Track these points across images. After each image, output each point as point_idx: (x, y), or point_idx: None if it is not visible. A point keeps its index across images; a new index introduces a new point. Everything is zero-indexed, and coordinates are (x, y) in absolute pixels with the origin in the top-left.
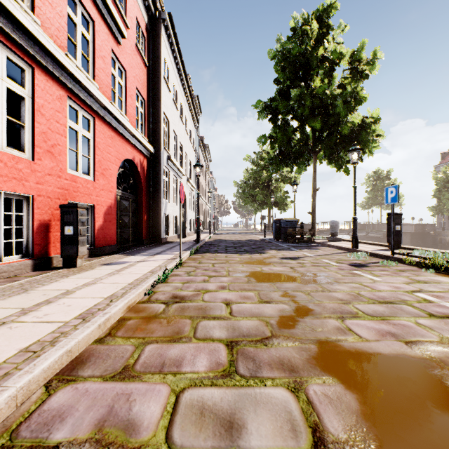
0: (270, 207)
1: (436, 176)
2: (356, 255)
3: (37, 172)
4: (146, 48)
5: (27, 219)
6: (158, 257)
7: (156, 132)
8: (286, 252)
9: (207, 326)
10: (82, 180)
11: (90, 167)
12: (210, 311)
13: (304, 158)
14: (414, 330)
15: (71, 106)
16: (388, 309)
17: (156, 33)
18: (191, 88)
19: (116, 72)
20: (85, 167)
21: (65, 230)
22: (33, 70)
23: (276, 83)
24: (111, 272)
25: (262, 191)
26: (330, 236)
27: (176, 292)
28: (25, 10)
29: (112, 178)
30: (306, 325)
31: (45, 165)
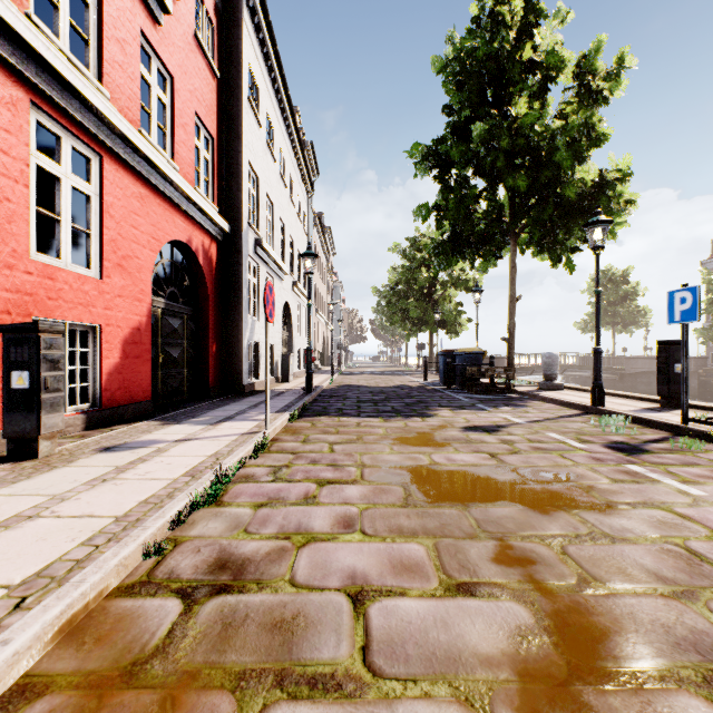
0: (433, 329)
1: (708, 277)
2: (607, 421)
3: None
4: (215, 44)
5: None
6: (224, 429)
7: (233, 196)
8: (471, 415)
9: None
10: (70, 276)
11: (92, 251)
12: (306, 642)
13: (494, 244)
14: None
15: (45, 127)
16: None
17: (233, 19)
18: (301, 130)
19: (151, 77)
20: (84, 251)
21: (12, 379)
22: None
23: (447, 113)
24: (100, 475)
25: (419, 303)
26: (543, 381)
27: (230, 544)
28: None
29: (142, 275)
30: None
31: None
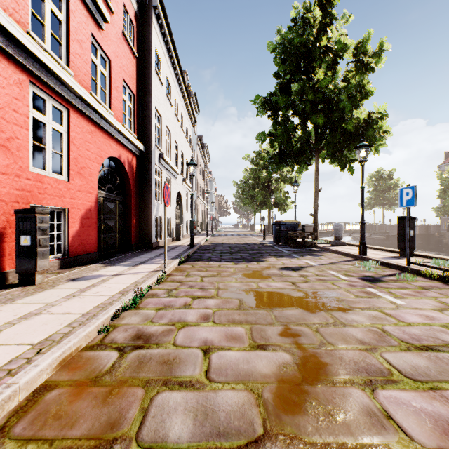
0: (270, 208)
1: (440, 176)
2: (365, 264)
3: None
4: (135, 37)
5: None
6: (140, 269)
7: (146, 129)
8: (287, 260)
9: (165, 406)
10: (51, 180)
11: (63, 165)
12: (179, 369)
13: (306, 156)
14: None
15: (37, 94)
16: (432, 364)
17: (146, 21)
18: (188, 85)
19: (97, 60)
20: (58, 165)
21: (21, 240)
22: None
23: (276, 77)
24: (71, 293)
25: (261, 192)
26: (334, 240)
27: (143, 327)
28: None
29: (92, 178)
30: (319, 403)
31: None
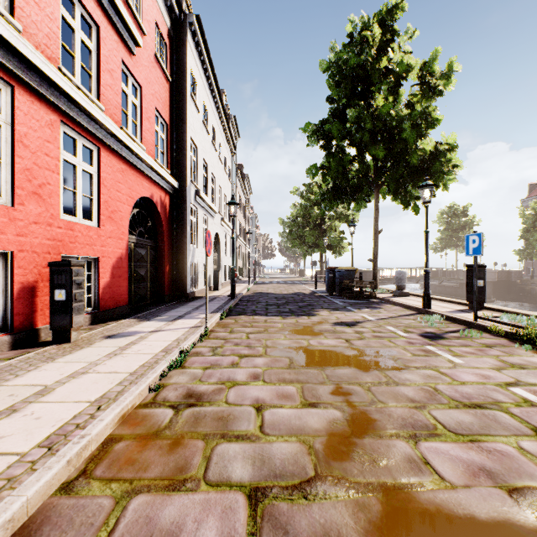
0: (322, 250)
1: (523, 213)
2: (428, 319)
3: (18, 221)
4: (168, 58)
5: (4, 282)
6: (179, 324)
7: (180, 163)
8: (341, 314)
9: (225, 455)
10: (82, 227)
11: (94, 209)
12: (234, 424)
13: (364, 192)
14: (519, 464)
15: (67, 134)
16: (477, 420)
17: (180, 40)
18: (226, 106)
19: (128, 89)
20: (88, 209)
21: (55, 295)
22: (12, 89)
23: (330, 102)
24: (112, 351)
25: (312, 232)
26: (396, 290)
27: (192, 386)
28: (0, 11)
29: (123, 222)
30: (365, 452)
31: (29, 212)
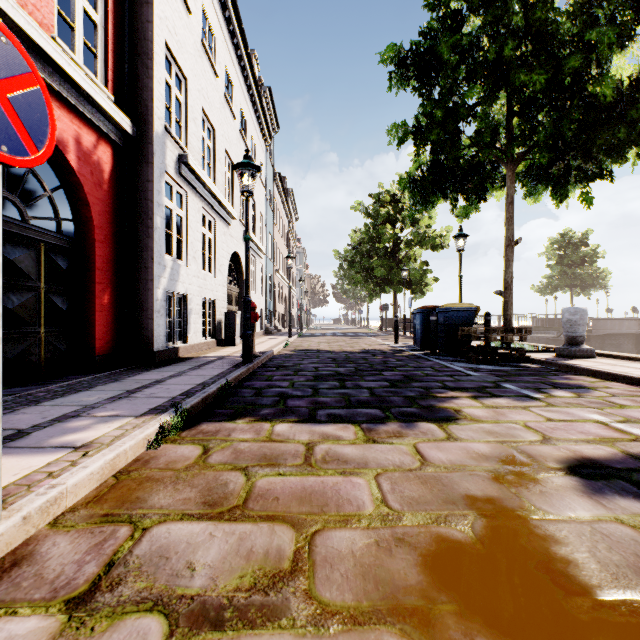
0: (398, 288)
1: None
2: None
3: None
4: None
5: None
6: None
7: (140, 85)
8: (526, 413)
9: None
10: None
11: None
12: None
13: (480, 181)
14: None
15: None
16: None
17: None
18: (259, 80)
19: None
20: None
21: None
22: None
23: (431, 4)
24: None
25: (383, 262)
26: (566, 345)
27: None
28: None
29: None
30: None
31: None
